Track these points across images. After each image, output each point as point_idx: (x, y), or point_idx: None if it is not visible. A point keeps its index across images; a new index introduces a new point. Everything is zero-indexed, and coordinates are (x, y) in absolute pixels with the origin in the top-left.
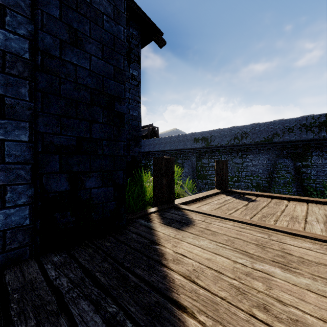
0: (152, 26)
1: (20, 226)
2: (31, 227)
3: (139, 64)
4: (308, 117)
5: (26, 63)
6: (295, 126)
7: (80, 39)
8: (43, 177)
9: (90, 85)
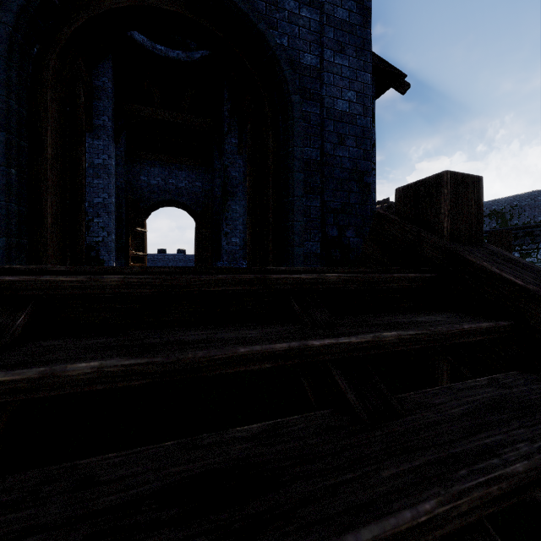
0: (391, 72)
1: (316, 253)
2: (320, 255)
3: (374, 123)
4: None
5: (318, 163)
6: None
7: (343, 139)
8: (326, 226)
9: (348, 168)
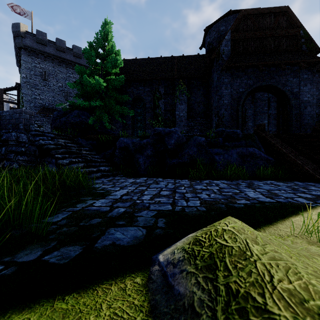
0: None
1: None
2: None
3: (319, 88)
4: None
5: (298, 114)
6: None
7: (306, 107)
8: (301, 129)
9: (308, 114)
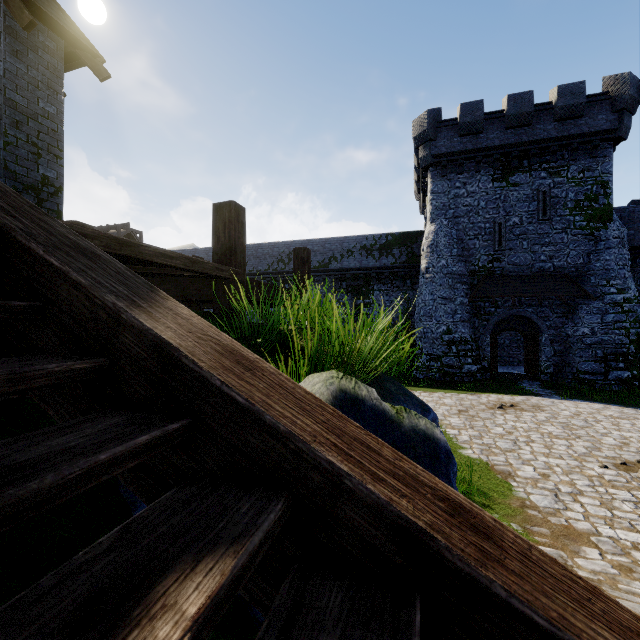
0: (83, 44)
1: None
2: None
3: (60, 97)
4: (369, 237)
5: None
6: (355, 248)
7: None
8: None
9: None
